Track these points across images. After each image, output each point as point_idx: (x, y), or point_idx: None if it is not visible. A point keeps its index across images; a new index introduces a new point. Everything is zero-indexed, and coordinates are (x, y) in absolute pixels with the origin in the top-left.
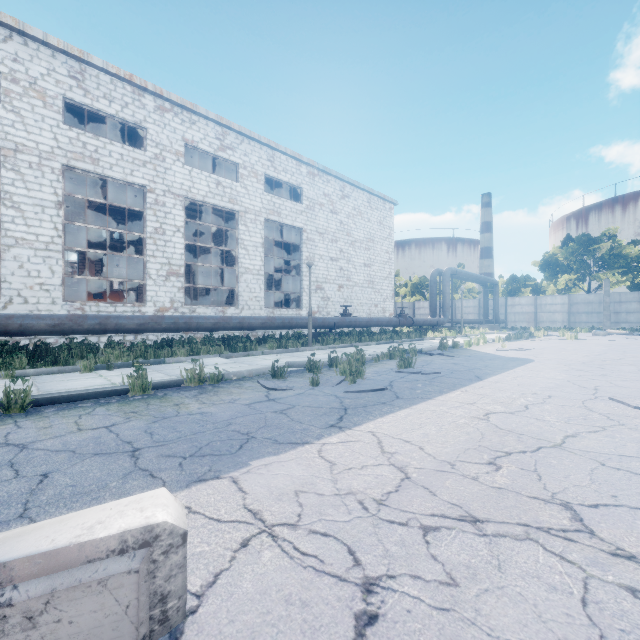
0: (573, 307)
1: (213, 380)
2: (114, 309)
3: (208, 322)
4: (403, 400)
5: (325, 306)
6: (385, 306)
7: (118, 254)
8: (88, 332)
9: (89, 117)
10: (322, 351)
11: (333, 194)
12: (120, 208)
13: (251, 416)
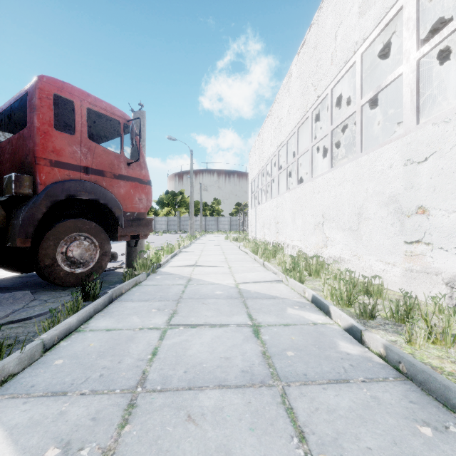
0: (169, 222)
1: None
2: None
3: None
4: None
5: None
6: None
7: None
8: None
9: None
10: None
11: None
12: None
13: None
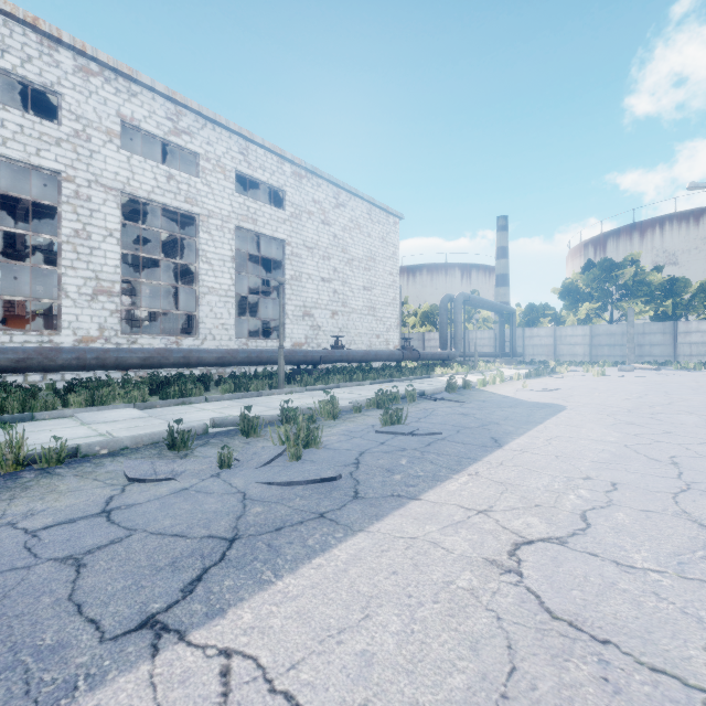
0: (595, 339)
1: (49, 460)
2: (9, 338)
3: (134, 356)
4: (362, 505)
5: (315, 336)
6: (389, 337)
7: (17, 263)
8: None
9: None
10: (294, 395)
11: (325, 201)
12: None
13: None
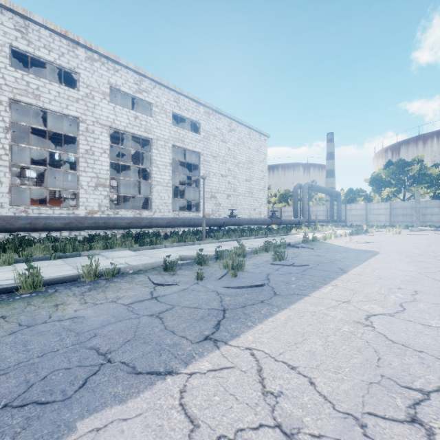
0: (393, 211)
1: (108, 274)
2: (52, 212)
3: (123, 222)
4: (281, 297)
5: (217, 210)
6: (261, 210)
7: (56, 169)
8: (20, 230)
9: (37, 66)
10: (213, 244)
11: (223, 128)
12: (68, 138)
13: (123, 322)
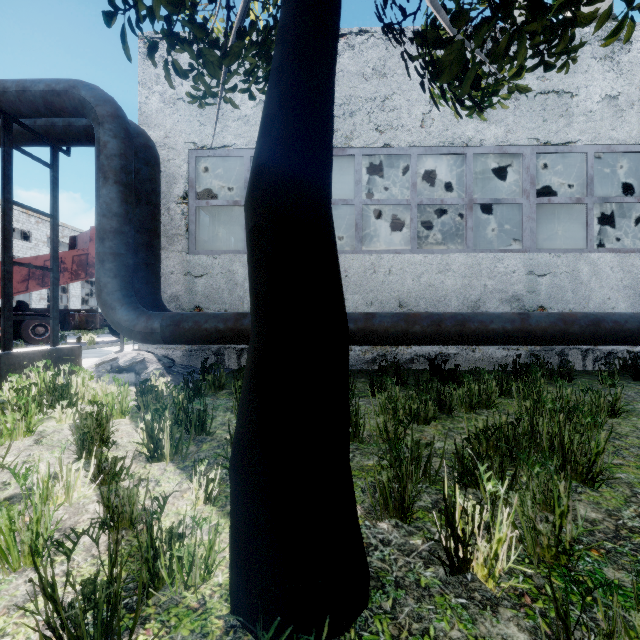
0: None
1: None
2: None
3: None
4: None
5: None
6: None
7: None
8: None
9: None
10: None
11: None
12: None
13: None
